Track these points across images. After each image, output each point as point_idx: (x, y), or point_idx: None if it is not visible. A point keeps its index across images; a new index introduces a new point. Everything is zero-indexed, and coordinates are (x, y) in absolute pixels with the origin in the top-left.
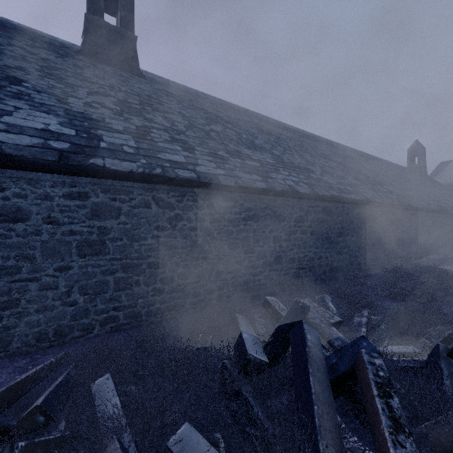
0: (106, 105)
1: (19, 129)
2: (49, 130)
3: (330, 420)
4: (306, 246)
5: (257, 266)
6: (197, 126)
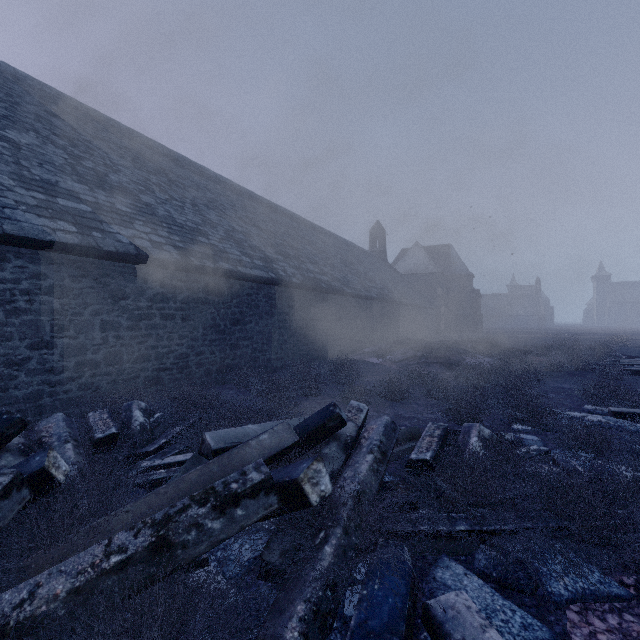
0: None
1: None
2: None
3: None
4: (173, 337)
5: (63, 369)
6: None
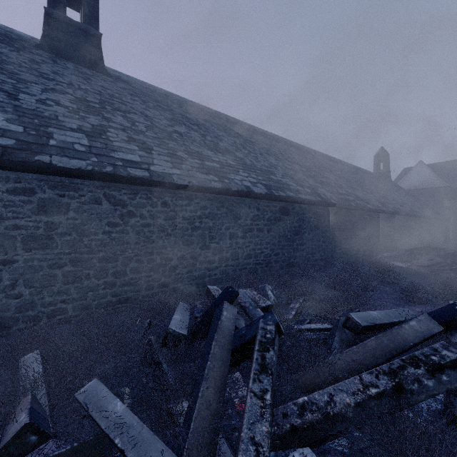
0: (61, 103)
1: None
2: None
3: (220, 371)
4: (262, 243)
5: (213, 261)
6: (159, 127)
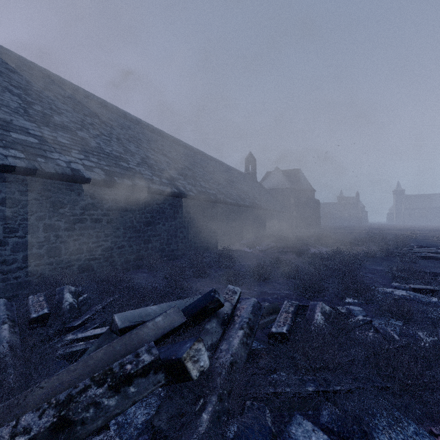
0: None
1: None
2: None
3: None
4: (100, 235)
5: (14, 261)
6: None
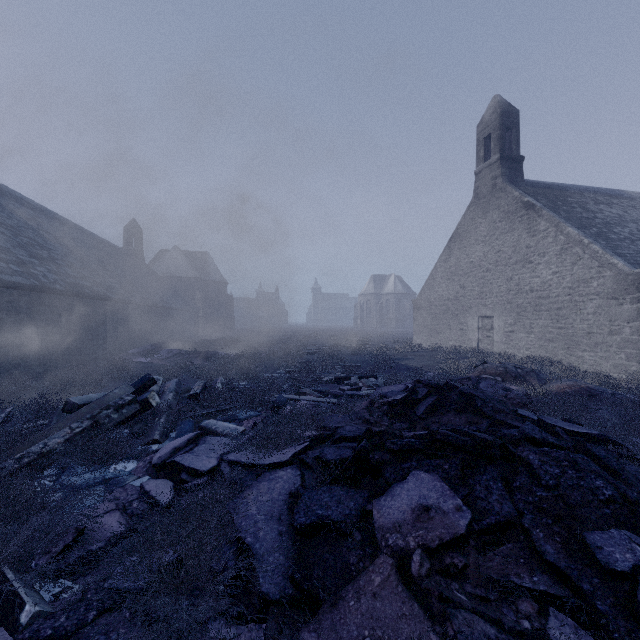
0: None
1: None
2: None
3: None
4: None
5: None
6: None
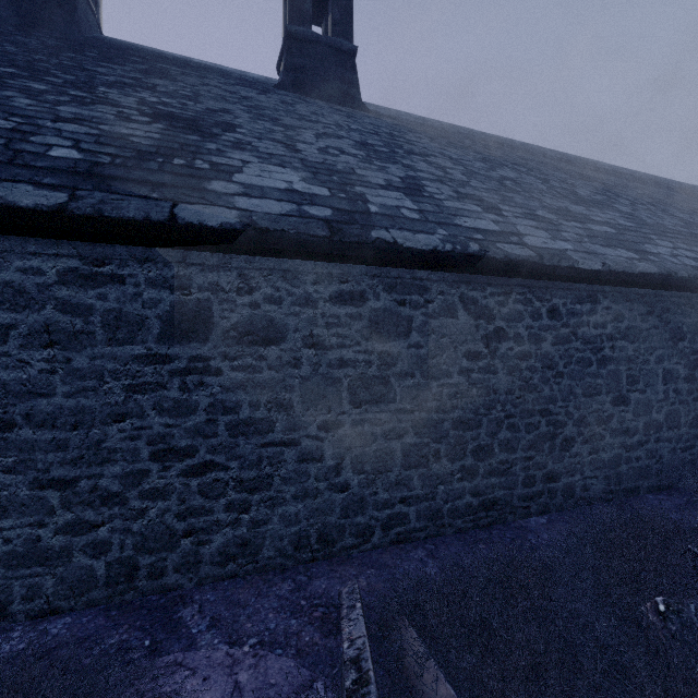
0: (345, 151)
1: (259, 191)
2: (296, 190)
3: None
4: None
5: (634, 431)
6: (478, 172)
